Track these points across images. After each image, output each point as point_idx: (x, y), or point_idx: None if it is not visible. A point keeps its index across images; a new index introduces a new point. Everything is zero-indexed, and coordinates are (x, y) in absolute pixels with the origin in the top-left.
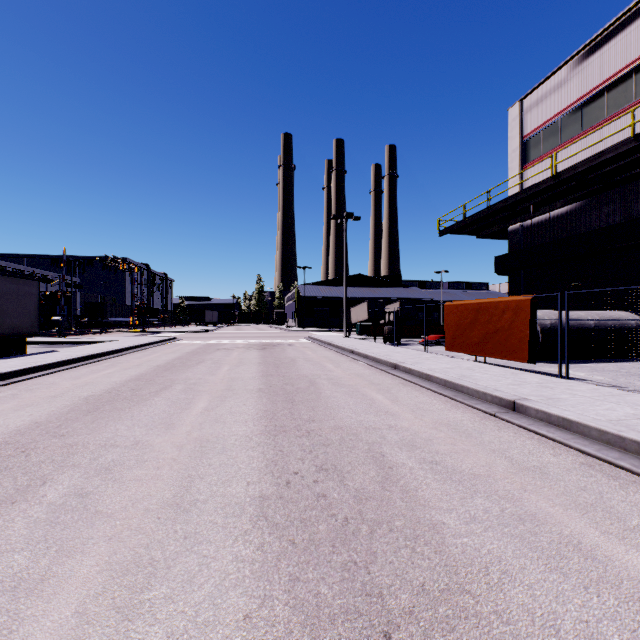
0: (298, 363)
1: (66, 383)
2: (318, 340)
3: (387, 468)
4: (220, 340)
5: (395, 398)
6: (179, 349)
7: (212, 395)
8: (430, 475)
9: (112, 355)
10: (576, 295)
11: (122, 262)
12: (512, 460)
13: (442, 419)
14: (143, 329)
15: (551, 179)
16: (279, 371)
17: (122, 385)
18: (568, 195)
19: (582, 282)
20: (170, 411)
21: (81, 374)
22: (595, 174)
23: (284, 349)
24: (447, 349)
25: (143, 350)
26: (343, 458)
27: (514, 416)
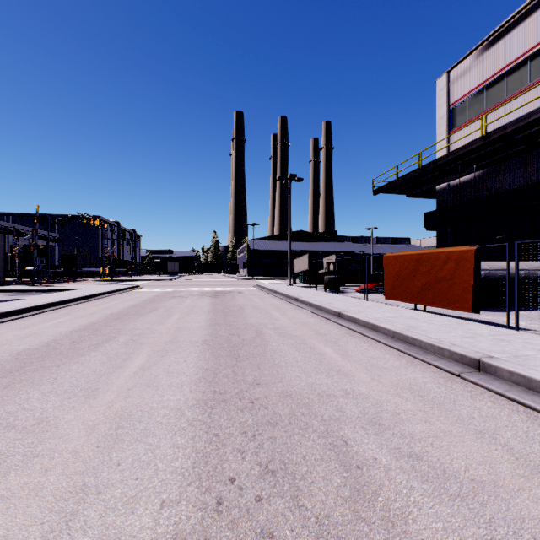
0: (246, 311)
1: (9, 334)
2: (265, 288)
3: (355, 468)
4: (178, 288)
5: (345, 352)
6: (138, 297)
7: (153, 349)
8: (416, 483)
9: (72, 303)
10: (500, 247)
11: (93, 219)
12: (512, 451)
13: (402, 381)
14: (112, 278)
15: (481, 139)
16: (227, 320)
17: (65, 336)
18: (493, 156)
19: (506, 235)
20: (101, 370)
21: (31, 323)
22: (522, 135)
23: (234, 296)
24: (387, 297)
25: (104, 298)
26: (295, 448)
27: (483, 378)
